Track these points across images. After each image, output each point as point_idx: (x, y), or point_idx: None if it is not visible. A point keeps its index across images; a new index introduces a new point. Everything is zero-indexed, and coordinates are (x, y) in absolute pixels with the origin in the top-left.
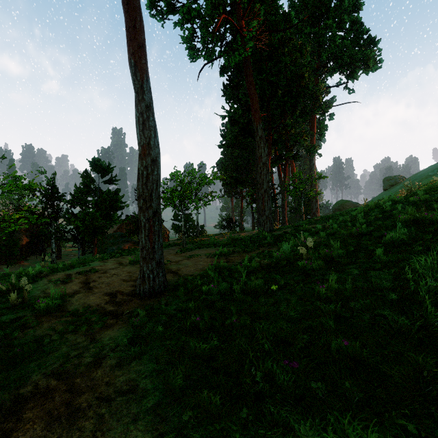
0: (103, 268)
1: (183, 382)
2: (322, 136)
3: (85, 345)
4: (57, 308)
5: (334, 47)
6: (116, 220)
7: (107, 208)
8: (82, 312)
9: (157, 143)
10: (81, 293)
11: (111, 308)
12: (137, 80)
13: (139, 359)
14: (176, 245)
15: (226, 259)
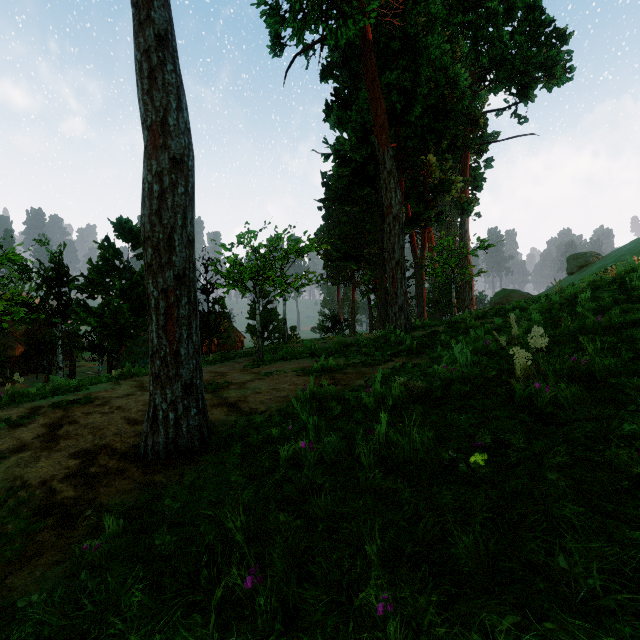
0: (106, 395)
1: None
2: (478, 189)
3: None
4: None
5: (499, 46)
6: None
7: (140, 297)
8: None
9: (183, 124)
10: (30, 450)
11: (67, 494)
12: None
13: None
14: (247, 355)
15: (332, 378)
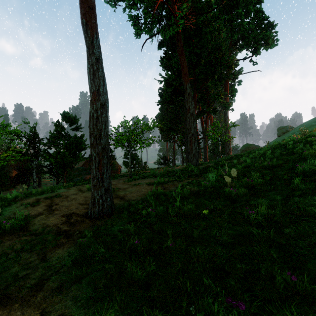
0: (66, 194)
1: (117, 315)
2: (233, 96)
3: (36, 264)
4: (20, 228)
5: (242, 30)
6: (81, 157)
7: (73, 149)
8: (40, 232)
9: (105, 90)
10: (44, 214)
11: (65, 228)
12: (88, 37)
13: (79, 283)
14: (124, 176)
15: (162, 186)
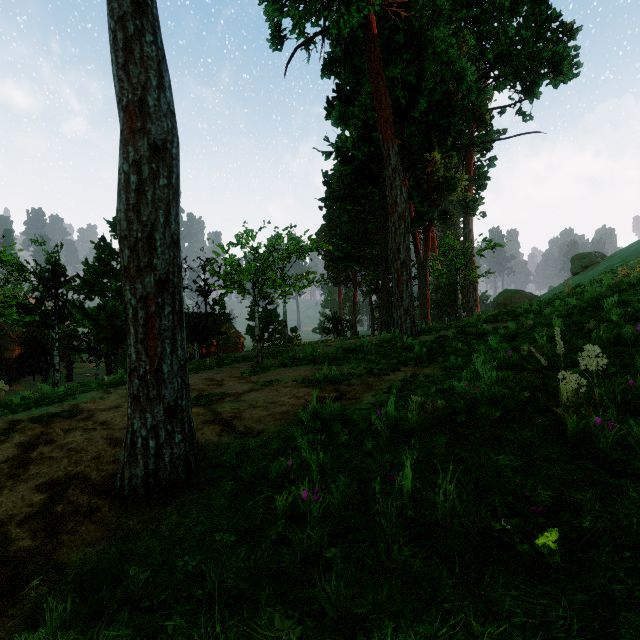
0: (92, 407)
1: None
2: (482, 188)
3: None
4: None
5: (505, 42)
6: None
7: None
8: None
9: (165, 105)
10: None
11: (22, 544)
12: None
13: None
14: (246, 360)
15: (336, 390)
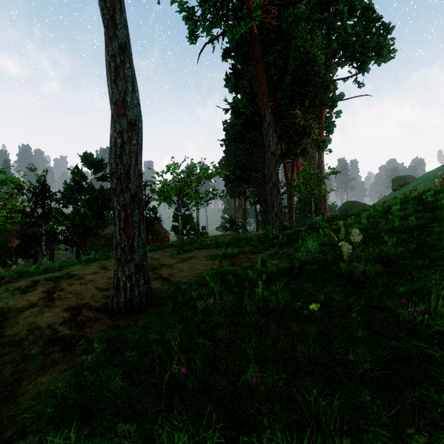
0: (81, 273)
1: None
2: (330, 132)
3: None
4: None
5: (344, 35)
6: (110, 220)
7: (99, 207)
8: (21, 338)
9: (136, 100)
10: (37, 307)
11: (65, 332)
12: (106, 8)
13: None
14: (173, 246)
15: (230, 261)
